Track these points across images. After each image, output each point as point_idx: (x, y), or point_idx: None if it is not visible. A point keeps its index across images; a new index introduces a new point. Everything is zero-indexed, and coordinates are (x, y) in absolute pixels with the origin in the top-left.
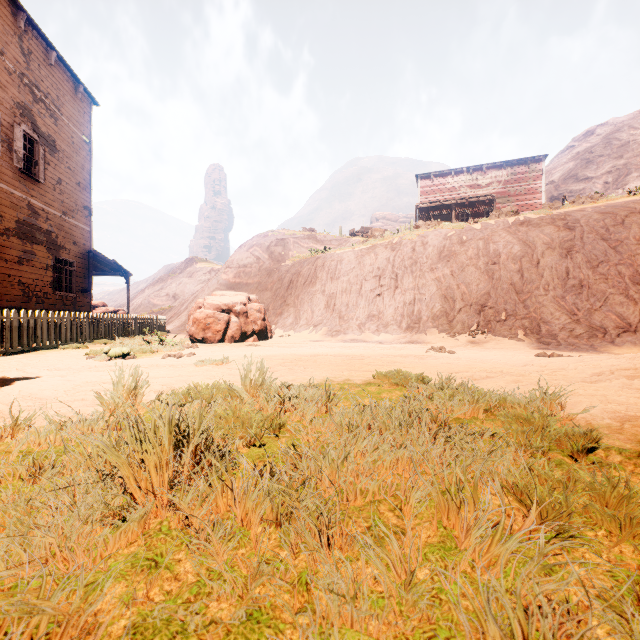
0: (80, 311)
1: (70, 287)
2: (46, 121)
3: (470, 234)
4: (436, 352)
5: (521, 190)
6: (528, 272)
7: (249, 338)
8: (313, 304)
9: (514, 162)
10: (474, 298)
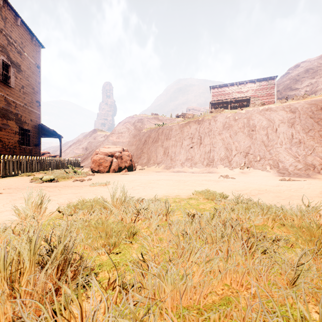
0: (34, 156)
1: (29, 143)
2: (15, 55)
3: (239, 115)
4: (224, 178)
5: (264, 94)
6: (271, 135)
7: (123, 170)
8: (157, 152)
9: (260, 79)
10: (242, 149)
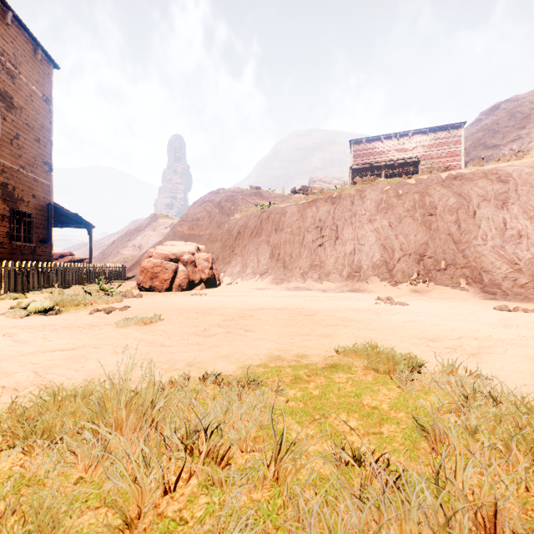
0: (40, 260)
1: (29, 237)
2: (2, 77)
3: (406, 188)
4: (386, 304)
5: (442, 153)
6: (465, 223)
7: (197, 286)
8: (259, 253)
9: (436, 128)
10: (413, 248)
